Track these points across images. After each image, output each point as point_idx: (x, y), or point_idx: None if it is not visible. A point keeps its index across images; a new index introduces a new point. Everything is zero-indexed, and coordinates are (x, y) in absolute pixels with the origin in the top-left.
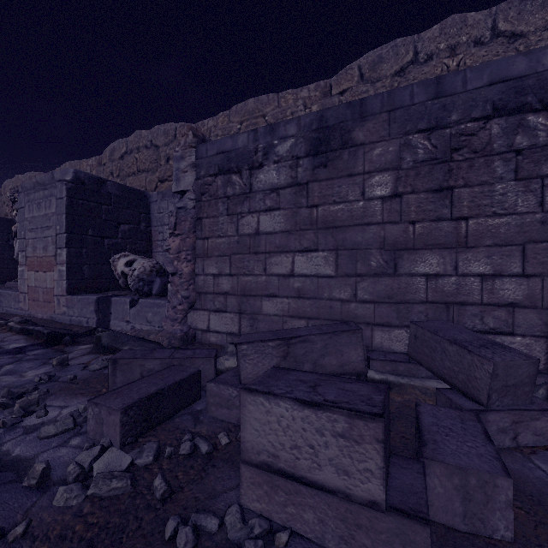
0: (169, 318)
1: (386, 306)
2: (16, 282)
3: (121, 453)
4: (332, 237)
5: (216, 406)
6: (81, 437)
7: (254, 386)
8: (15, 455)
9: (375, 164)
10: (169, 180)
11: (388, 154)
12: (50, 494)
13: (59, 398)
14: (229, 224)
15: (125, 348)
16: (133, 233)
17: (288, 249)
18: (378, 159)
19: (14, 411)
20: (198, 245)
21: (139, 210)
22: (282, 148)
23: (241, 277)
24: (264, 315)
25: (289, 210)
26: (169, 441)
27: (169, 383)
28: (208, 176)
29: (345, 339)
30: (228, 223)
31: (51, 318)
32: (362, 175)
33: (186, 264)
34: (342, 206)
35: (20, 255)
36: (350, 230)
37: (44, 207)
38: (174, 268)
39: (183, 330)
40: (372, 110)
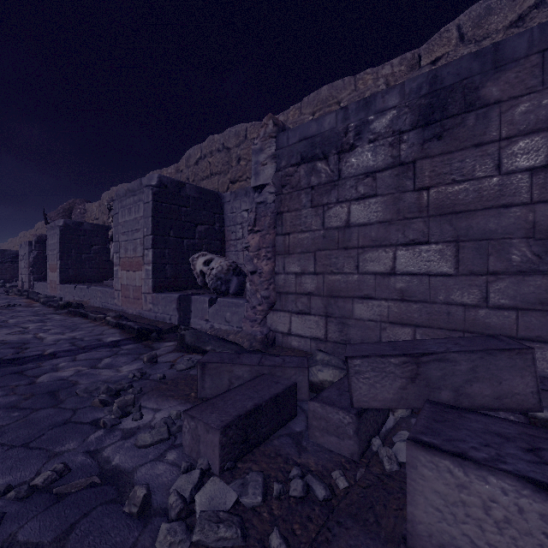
0: (247, 319)
1: (537, 314)
2: (112, 281)
3: (224, 486)
4: (450, 226)
5: (321, 431)
6: (177, 452)
7: (426, 437)
8: (115, 464)
9: (518, 126)
10: (239, 180)
11: (540, 109)
12: (152, 529)
13: (151, 399)
14: (313, 217)
15: (207, 349)
16: (208, 233)
17: (387, 243)
18: (523, 119)
19: (113, 411)
20: (278, 241)
21: (213, 211)
22: (380, 123)
23: (327, 276)
24: (356, 320)
25: (389, 196)
26: (272, 472)
27: (265, 397)
28: (289, 167)
29: (505, 361)
30: (312, 215)
31: (140, 313)
32: (497, 143)
33: (266, 262)
34: (465, 186)
35: (115, 256)
36: (478, 216)
37: (134, 212)
38: (253, 266)
39: (263, 331)
40: (512, 55)
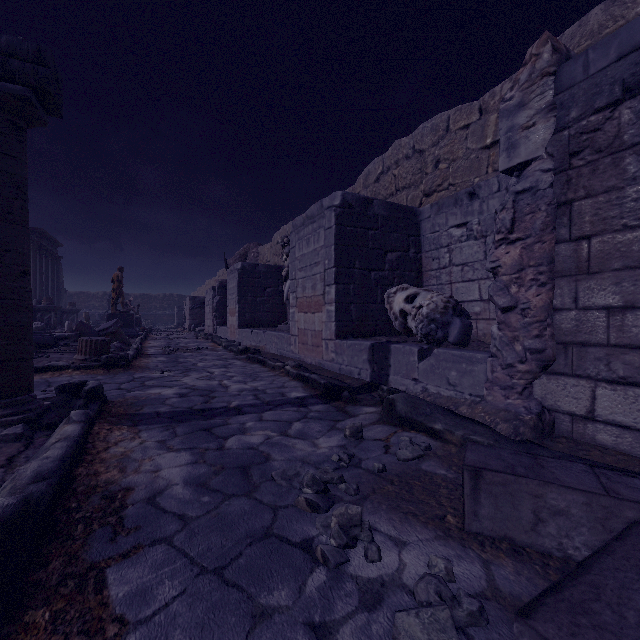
0: (494, 384)
1: None
2: (285, 325)
3: None
4: None
5: None
6: None
7: None
8: None
9: None
10: (438, 190)
11: None
12: None
13: (380, 513)
14: None
15: (436, 427)
16: (400, 262)
17: None
18: None
19: (332, 530)
20: (560, 253)
21: (407, 232)
22: None
23: None
24: None
25: None
26: None
27: None
28: (590, 115)
29: None
30: None
31: (319, 364)
32: None
33: (534, 290)
34: None
35: (292, 297)
36: None
37: (313, 242)
38: (509, 298)
39: (529, 408)
40: None
